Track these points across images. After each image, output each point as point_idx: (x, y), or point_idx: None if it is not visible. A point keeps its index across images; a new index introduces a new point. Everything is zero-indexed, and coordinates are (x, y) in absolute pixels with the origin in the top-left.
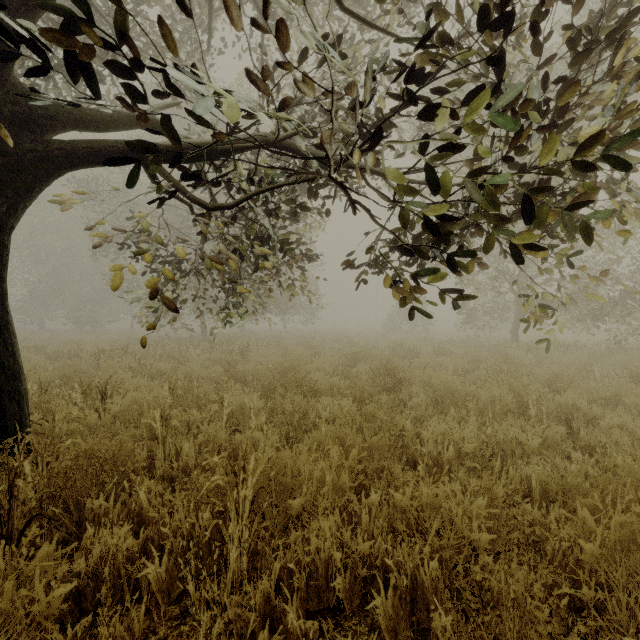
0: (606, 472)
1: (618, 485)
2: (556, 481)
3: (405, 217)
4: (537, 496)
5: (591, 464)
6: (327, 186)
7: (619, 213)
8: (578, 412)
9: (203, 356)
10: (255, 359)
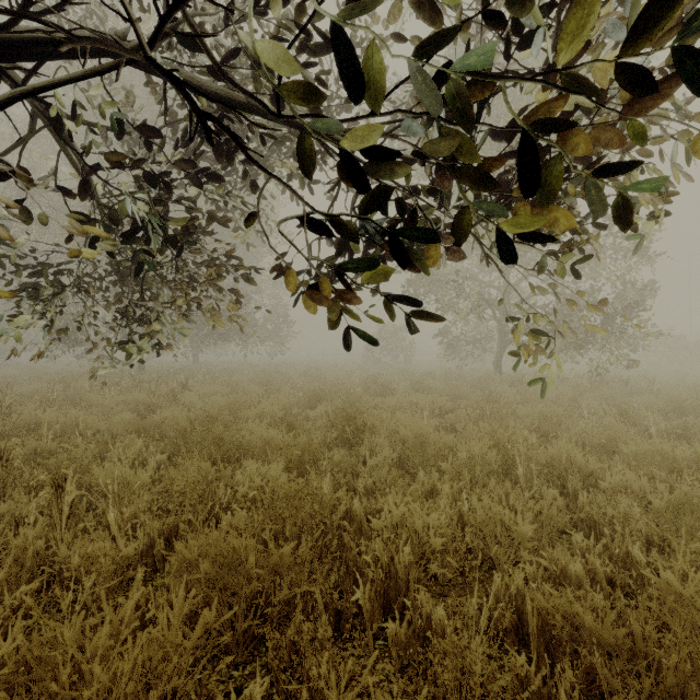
0: (617, 563)
1: (680, 660)
2: (562, 609)
3: (306, 156)
4: (533, 631)
5: (598, 551)
6: None
7: None
8: (572, 466)
9: (119, 398)
10: (189, 401)
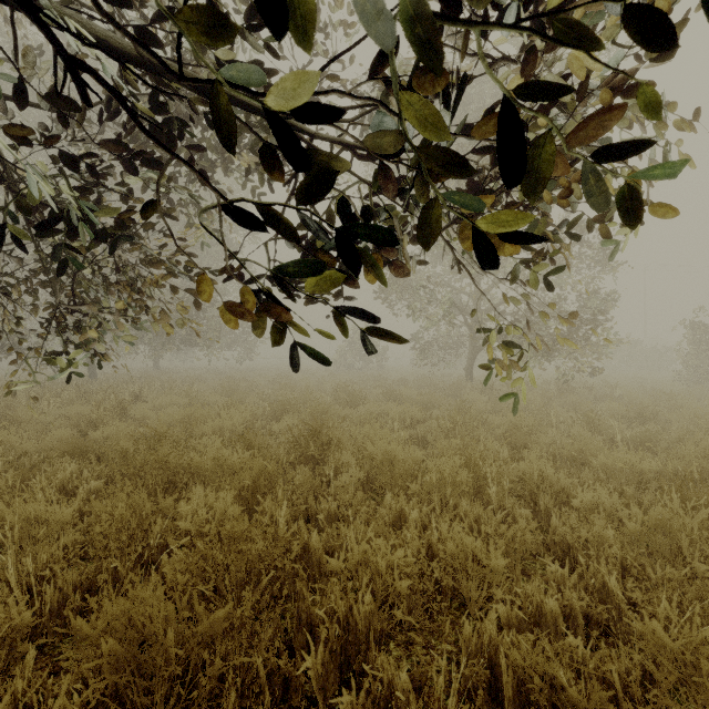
0: (593, 594)
1: None
2: (540, 669)
3: (222, 122)
4: (509, 693)
5: (573, 581)
6: (181, 136)
7: (599, 219)
8: (544, 481)
9: (59, 411)
10: (140, 414)
